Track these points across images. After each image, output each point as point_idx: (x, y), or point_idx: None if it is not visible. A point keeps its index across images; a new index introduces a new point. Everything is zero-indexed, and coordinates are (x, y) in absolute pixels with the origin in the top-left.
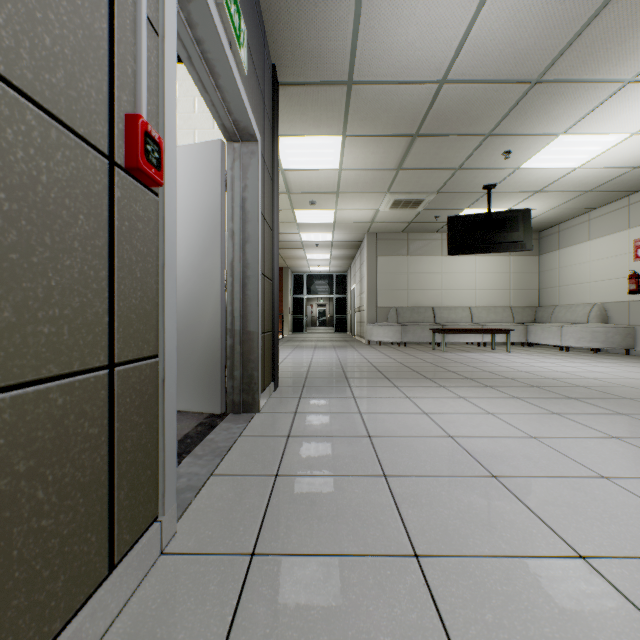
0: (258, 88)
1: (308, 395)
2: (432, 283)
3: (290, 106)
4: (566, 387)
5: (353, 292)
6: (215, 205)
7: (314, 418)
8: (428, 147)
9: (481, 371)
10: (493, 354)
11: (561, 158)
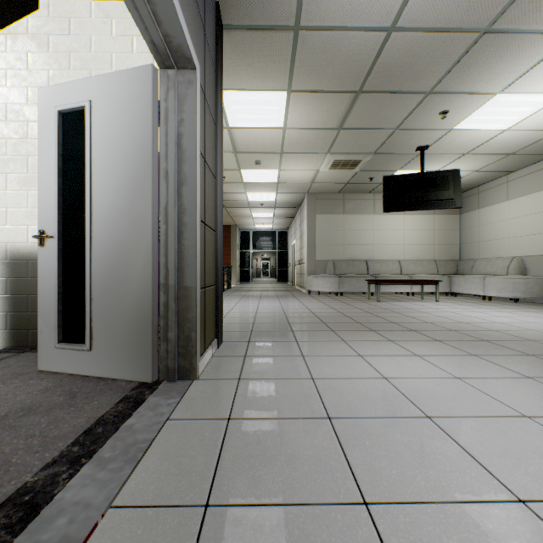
0: (197, 10)
1: (253, 353)
2: (365, 239)
3: (235, 55)
4: (515, 341)
5: (294, 247)
6: (146, 140)
7: (260, 387)
8: (370, 105)
9: (422, 322)
10: (424, 303)
11: (493, 119)
